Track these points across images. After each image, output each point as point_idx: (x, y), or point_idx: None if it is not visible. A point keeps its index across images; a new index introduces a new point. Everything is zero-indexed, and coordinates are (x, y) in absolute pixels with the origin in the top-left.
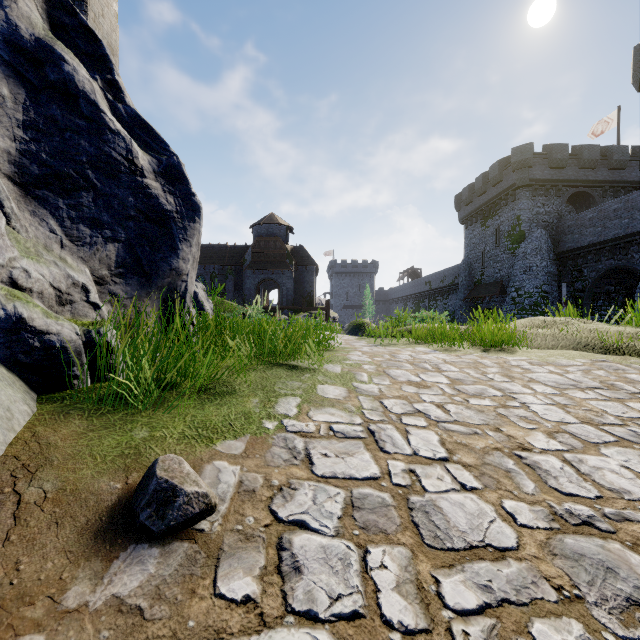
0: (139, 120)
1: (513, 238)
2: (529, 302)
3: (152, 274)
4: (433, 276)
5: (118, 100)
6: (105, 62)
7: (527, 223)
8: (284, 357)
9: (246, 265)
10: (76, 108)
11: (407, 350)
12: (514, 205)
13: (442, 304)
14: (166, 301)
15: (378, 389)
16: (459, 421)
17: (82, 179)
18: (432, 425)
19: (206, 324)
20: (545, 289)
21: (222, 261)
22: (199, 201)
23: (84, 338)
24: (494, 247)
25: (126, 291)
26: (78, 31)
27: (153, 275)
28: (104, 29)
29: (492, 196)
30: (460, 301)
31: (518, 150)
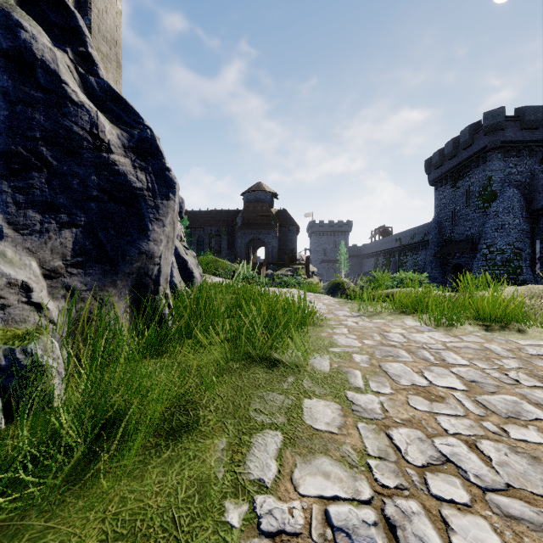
0: (112, 93)
1: (484, 198)
2: (501, 258)
3: (117, 260)
4: (403, 234)
5: (91, 73)
6: (78, 34)
7: (499, 183)
8: (264, 351)
9: (237, 227)
10: (32, 79)
11: (396, 325)
12: (485, 167)
13: (412, 259)
14: (136, 287)
15: (380, 405)
16: (514, 487)
17: (34, 157)
18: (478, 500)
19: (183, 306)
20: (518, 246)
21: (218, 224)
22: (174, 176)
23: (4, 360)
24: (464, 207)
25: (85, 282)
26: (49, 2)
27: (119, 261)
28: (107, 24)
29: (462, 159)
30: (430, 257)
31: (490, 114)
